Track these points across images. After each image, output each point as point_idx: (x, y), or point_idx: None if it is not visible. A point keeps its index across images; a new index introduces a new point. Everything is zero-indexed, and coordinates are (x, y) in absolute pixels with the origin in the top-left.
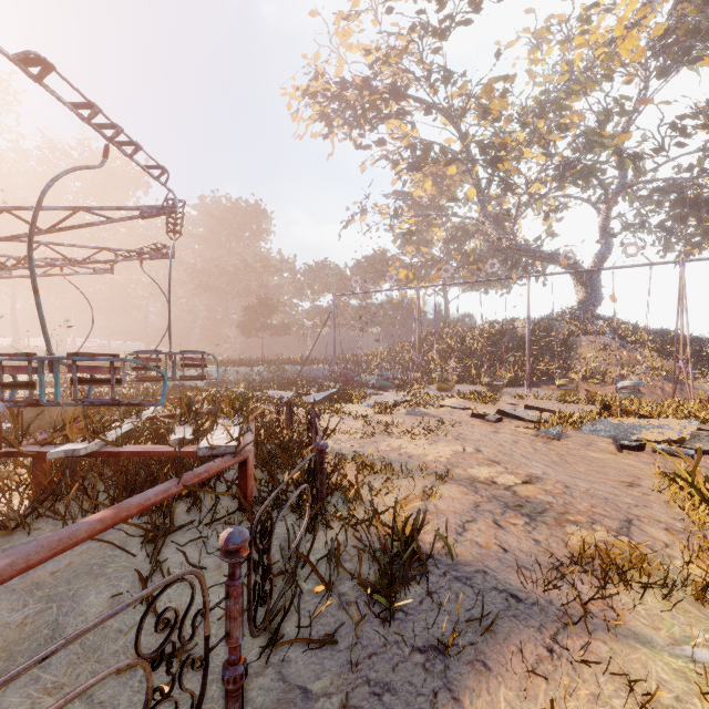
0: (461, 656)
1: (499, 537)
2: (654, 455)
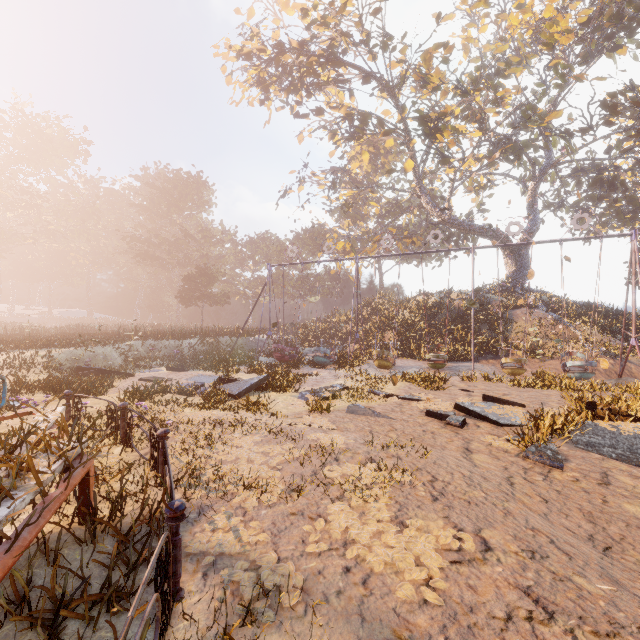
0: None
1: None
2: None
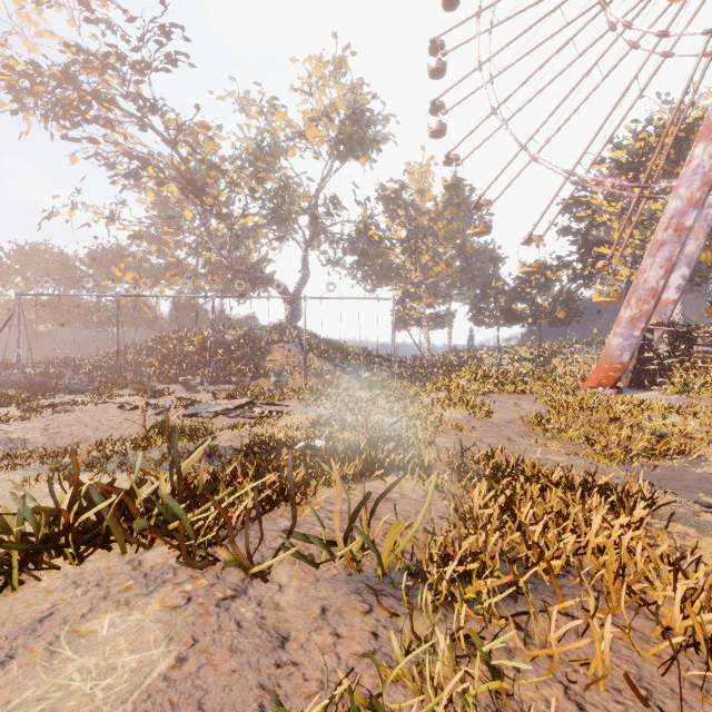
0: None
1: None
2: (196, 419)
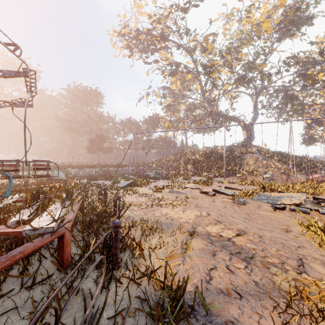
0: None
1: (233, 282)
2: (291, 212)
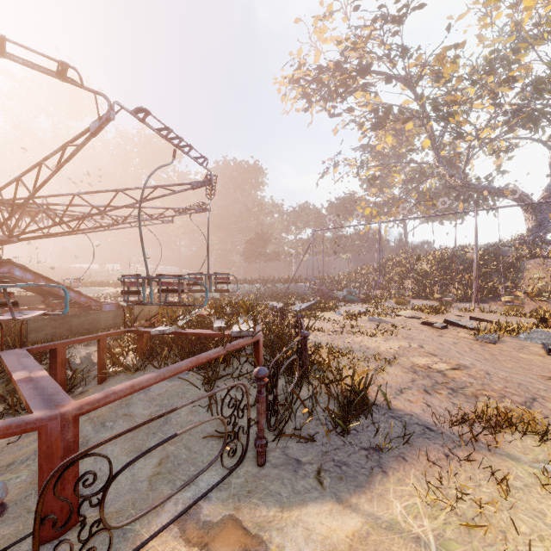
0: (389, 453)
1: (426, 399)
2: None
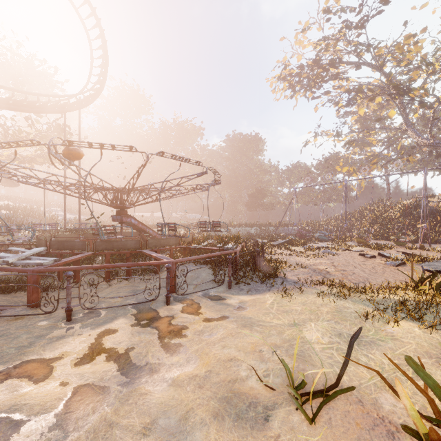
0: (274, 288)
1: (306, 278)
2: None
